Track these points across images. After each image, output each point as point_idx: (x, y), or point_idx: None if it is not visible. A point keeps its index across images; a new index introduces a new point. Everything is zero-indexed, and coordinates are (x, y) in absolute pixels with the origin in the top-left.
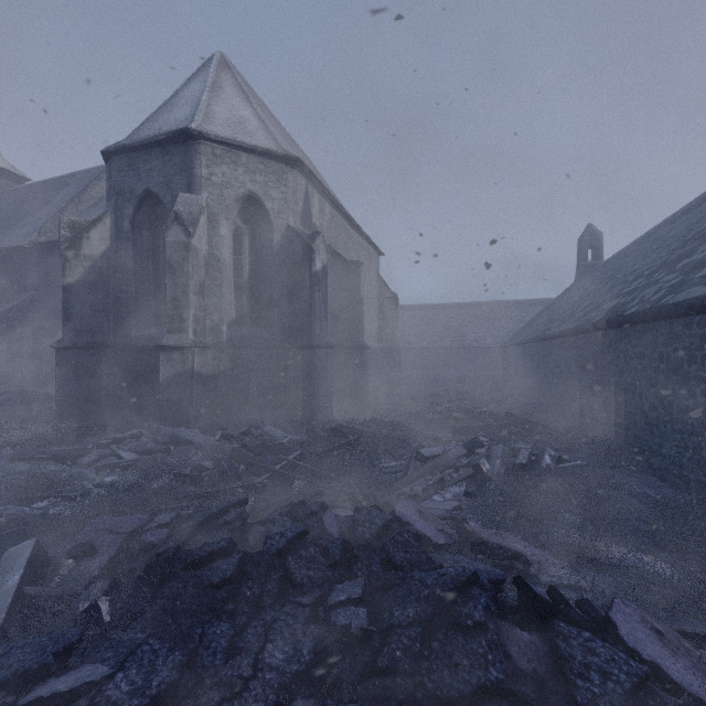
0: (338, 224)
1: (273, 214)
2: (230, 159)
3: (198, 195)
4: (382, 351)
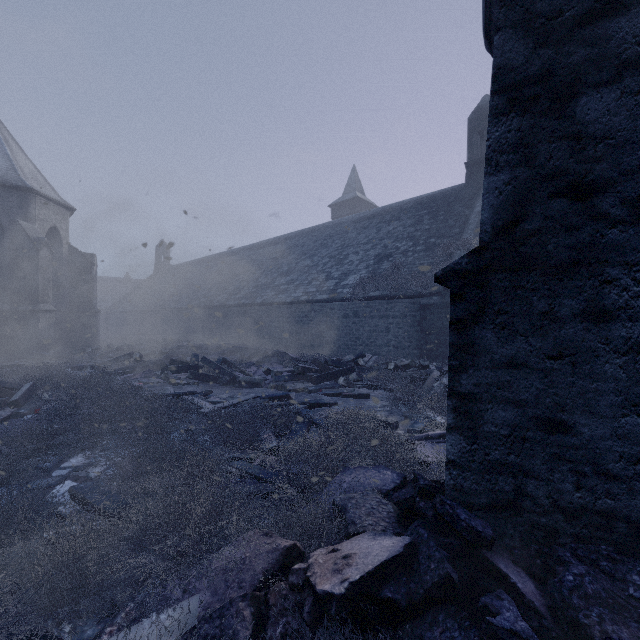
0: None
1: (63, 238)
2: (47, 206)
3: (32, 224)
4: None
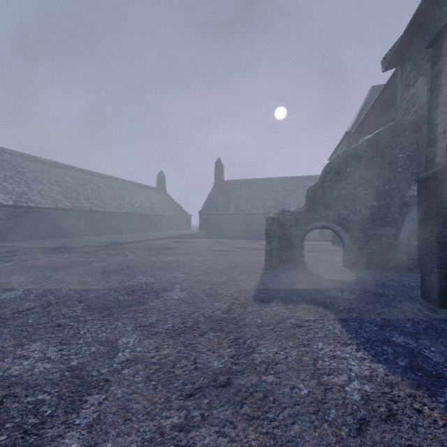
0: None
1: None
2: None
3: None
4: None
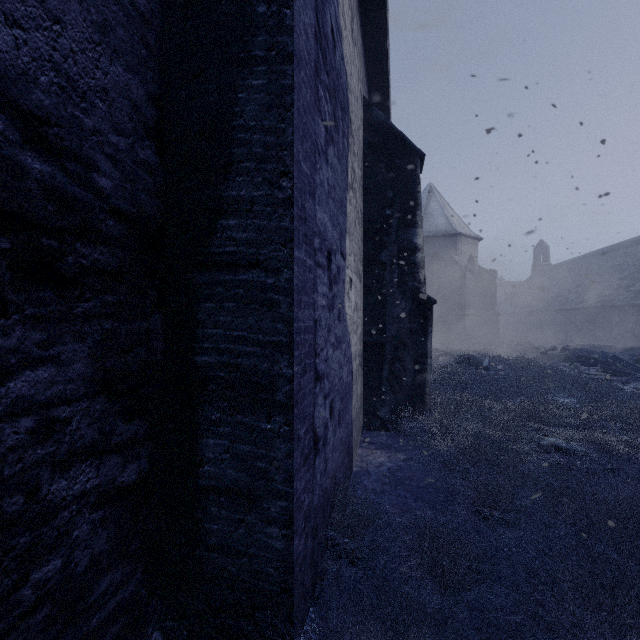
0: None
1: (475, 262)
2: (467, 242)
3: (460, 257)
4: None
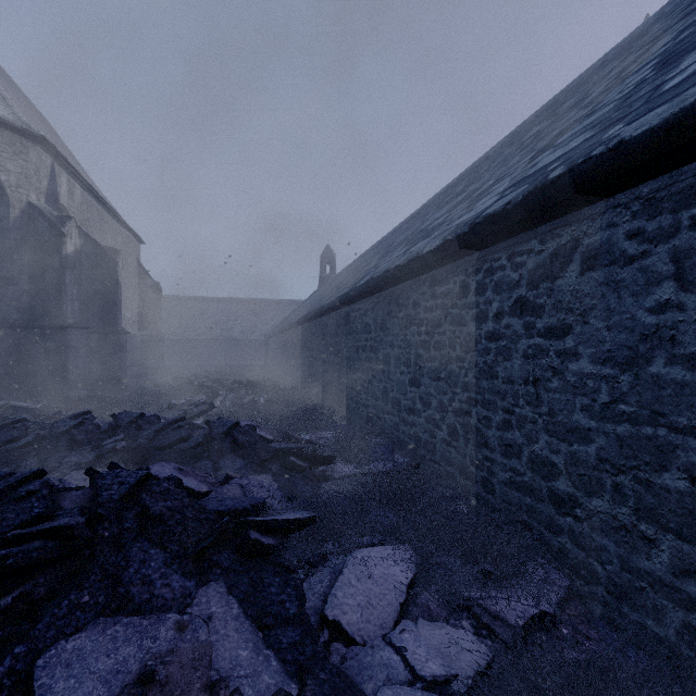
0: (90, 207)
1: (8, 187)
2: None
3: None
4: (143, 338)
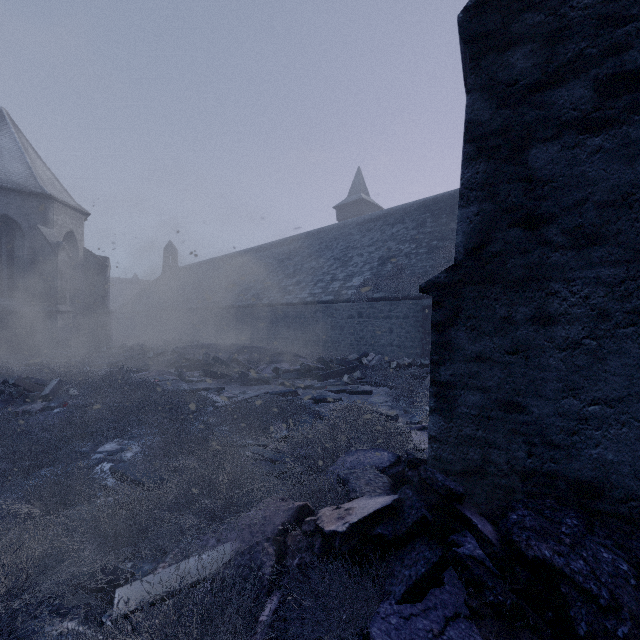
0: None
1: (79, 242)
2: (64, 211)
3: (50, 229)
4: None
